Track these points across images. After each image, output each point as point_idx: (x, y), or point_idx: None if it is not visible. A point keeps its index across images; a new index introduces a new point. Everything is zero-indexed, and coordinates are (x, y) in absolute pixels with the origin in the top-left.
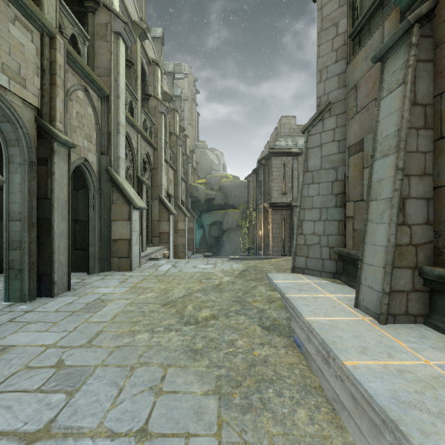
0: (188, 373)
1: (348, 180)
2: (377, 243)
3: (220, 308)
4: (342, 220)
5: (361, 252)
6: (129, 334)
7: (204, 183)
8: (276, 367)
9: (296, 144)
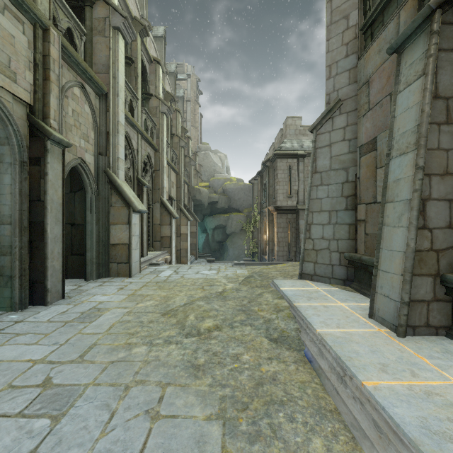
0: (189, 393)
1: (359, 181)
2: (394, 248)
3: (223, 318)
4: (353, 223)
5: (376, 258)
6: (125, 347)
7: (207, 186)
8: (286, 386)
9: (302, 145)
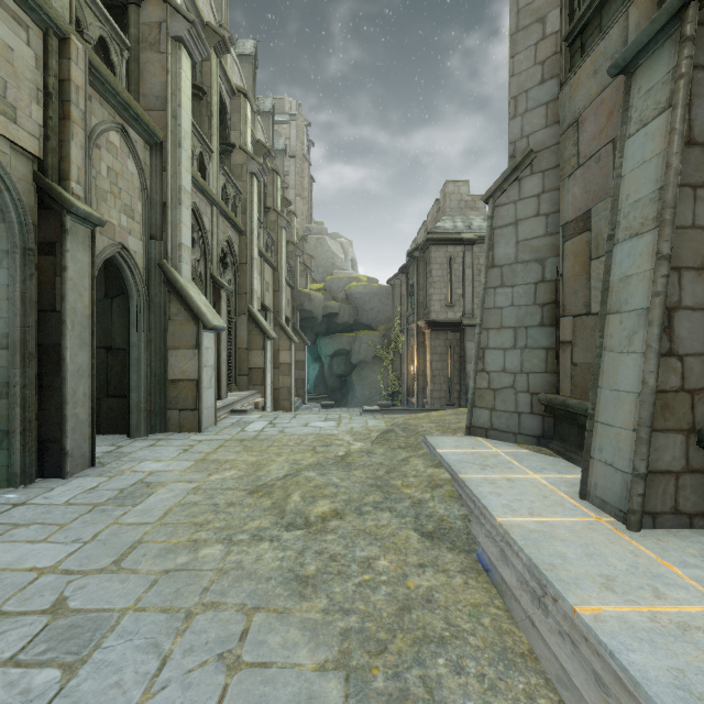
0: (290, 624)
1: (562, 280)
2: (621, 387)
3: (347, 498)
4: (552, 347)
5: (591, 403)
6: (189, 546)
7: (322, 290)
8: (449, 612)
9: (470, 225)
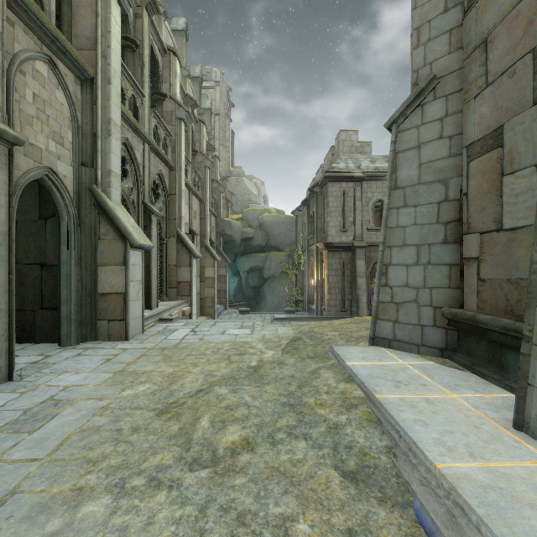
0: None
1: (466, 199)
2: None
3: (259, 422)
4: (456, 263)
5: (527, 324)
6: (69, 500)
7: (240, 219)
8: None
9: (359, 166)
